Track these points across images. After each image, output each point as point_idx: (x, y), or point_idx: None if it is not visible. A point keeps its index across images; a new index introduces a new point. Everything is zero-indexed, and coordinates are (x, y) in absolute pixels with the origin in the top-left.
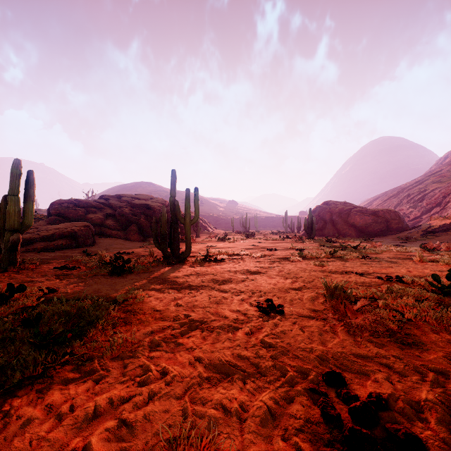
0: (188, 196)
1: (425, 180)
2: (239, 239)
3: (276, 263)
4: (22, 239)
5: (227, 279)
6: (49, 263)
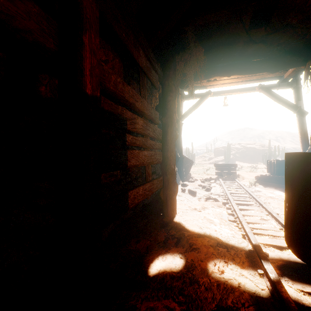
0: (275, 148)
1: None
2: None
3: None
4: (217, 161)
5: None
6: None
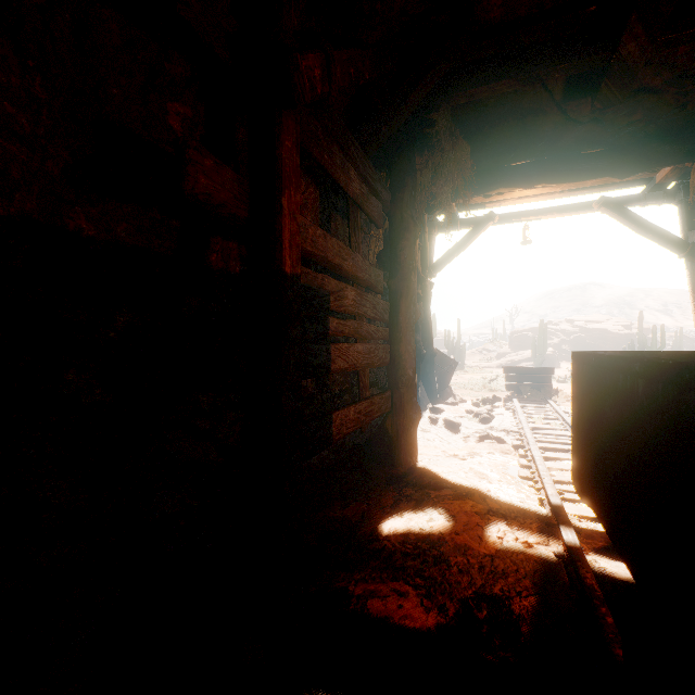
0: (654, 331)
1: None
2: None
3: None
4: (516, 360)
5: None
6: None
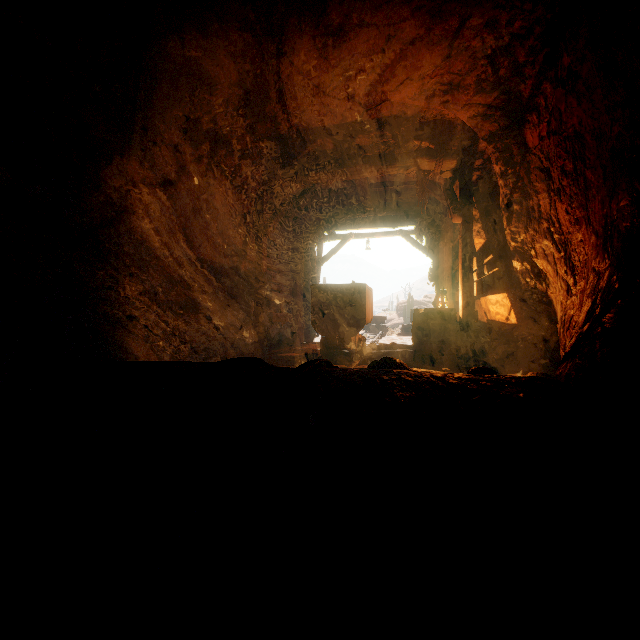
0: None
1: None
2: None
3: None
4: (397, 323)
5: None
6: None
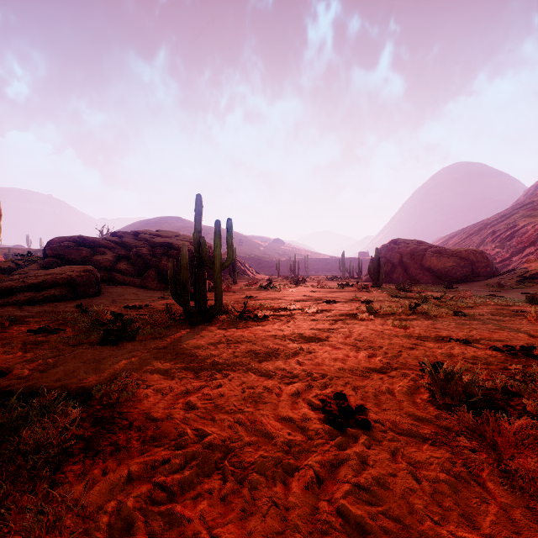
0: (218, 230)
1: (513, 214)
2: (287, 287)
3: (339, 323)
4: (0, 289)
5: (272, 351)
6: (25, 323)
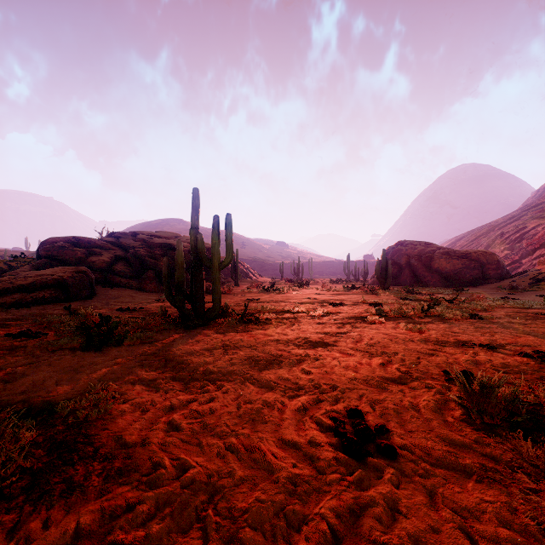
0: (216, 226)
1: (522, 216)
2: (291, 289)
3: (348, 327)
4: None
5: (274, 357)
6: (5, 326)
